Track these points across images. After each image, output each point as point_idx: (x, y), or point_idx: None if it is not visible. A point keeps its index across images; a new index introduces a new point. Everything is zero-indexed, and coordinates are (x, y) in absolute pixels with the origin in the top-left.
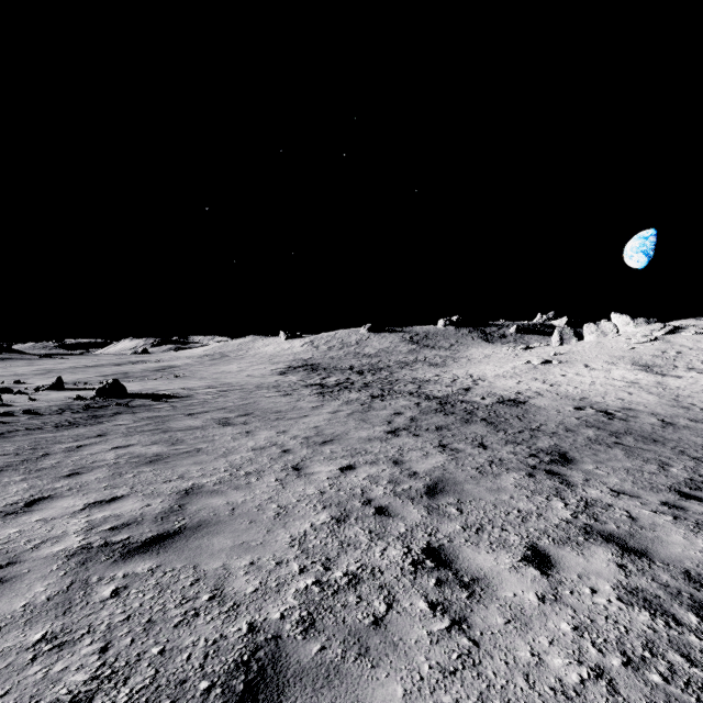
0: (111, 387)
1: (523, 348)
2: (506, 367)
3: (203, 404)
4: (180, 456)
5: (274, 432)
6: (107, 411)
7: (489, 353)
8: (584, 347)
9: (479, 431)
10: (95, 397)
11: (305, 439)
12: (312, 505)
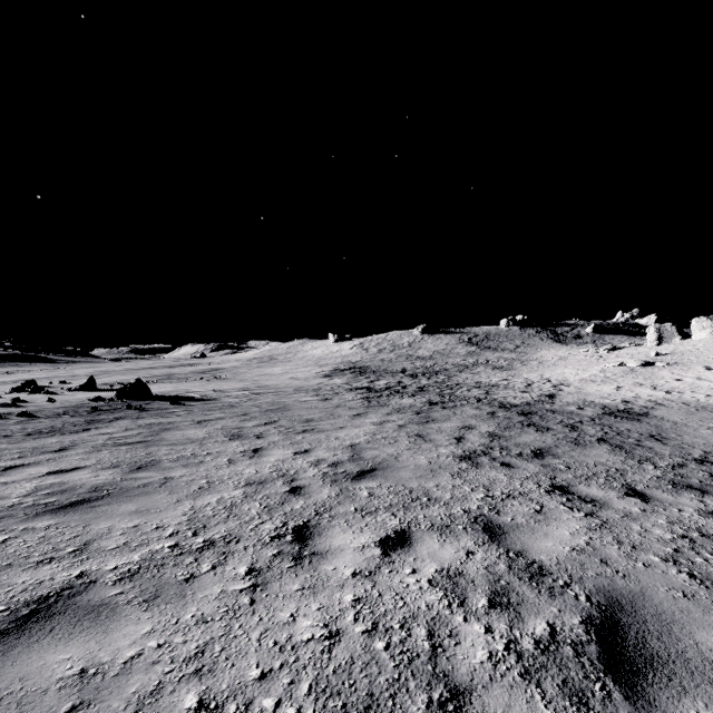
0: (132, 387)
1: (608, 349)
2: (592, 370)
3: (224, 409)
4: (127, 493)
5: (291, 451)
6: (111, 415)
7: (564, 354)
8: (697, 346)
9: (607, 460)
10: (113, 398)
11: (332, 467)
12: (291, 712)
